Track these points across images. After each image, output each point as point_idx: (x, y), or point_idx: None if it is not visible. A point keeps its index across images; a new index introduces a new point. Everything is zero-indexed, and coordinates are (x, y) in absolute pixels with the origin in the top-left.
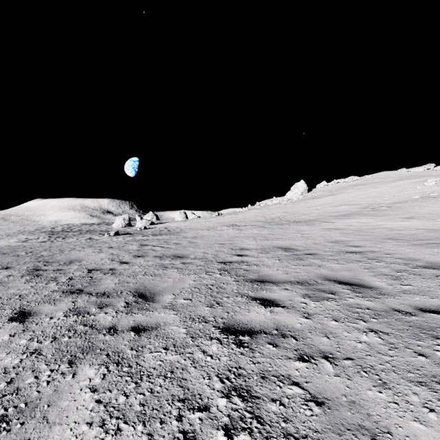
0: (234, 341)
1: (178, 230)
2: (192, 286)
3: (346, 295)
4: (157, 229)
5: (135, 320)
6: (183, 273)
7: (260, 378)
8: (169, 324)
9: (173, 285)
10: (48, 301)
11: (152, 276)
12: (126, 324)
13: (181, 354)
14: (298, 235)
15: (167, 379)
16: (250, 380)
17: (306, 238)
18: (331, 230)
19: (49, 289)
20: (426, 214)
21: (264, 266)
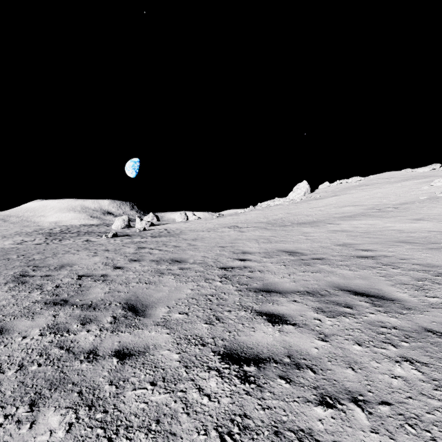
0: (238, 373)
1: (178, 232)
2: (190, 296)
3: (365, 309)
4: (156, 231)
5: (121, 340)
6: (180, 280)
7: (273, 434)
8: (160, 348)
9: (168, 295)
10: (26, 314)
11: (147, 284)
12: (109, 346)
13: (172, 392)
14: (303, 237)
15: (150, 433)
16: (259, 437)
17: (311, 240)
18: (337, 232)
19: (30, 299)
20: (436, 216)
21: (269, 272)
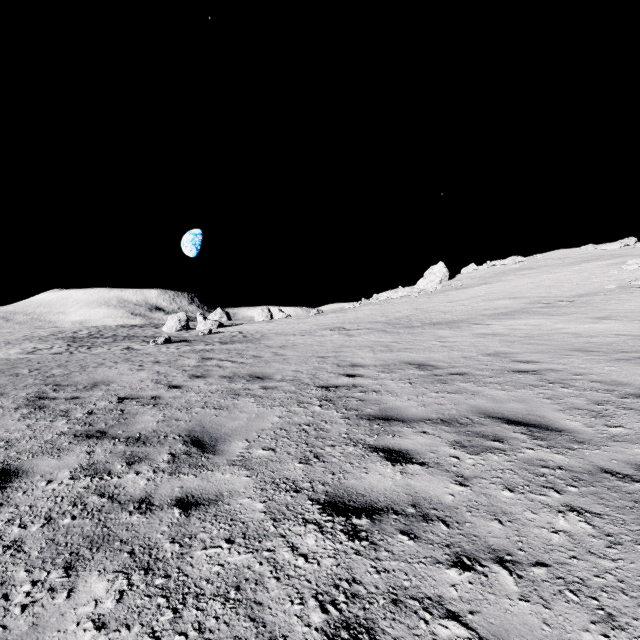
0: (344, 527)
1: (258, 336)
2: (277, 426)
3: (521, 443)
4: (227, 335)
5: (184, 485)
6: (263, 404)
7: (391, 603)
8: (237, 495)
9: (247, 425)
10: (49, 451)
11: (216, 409)
12: (167, 493)
13: (255, 552)
14: (437, 344)
15: (229, 602)
16: (373, 607)
17: (449, 348)
18: (486, 337)
19: (54, 431)
20: (628, 313)
21: (388, 393)
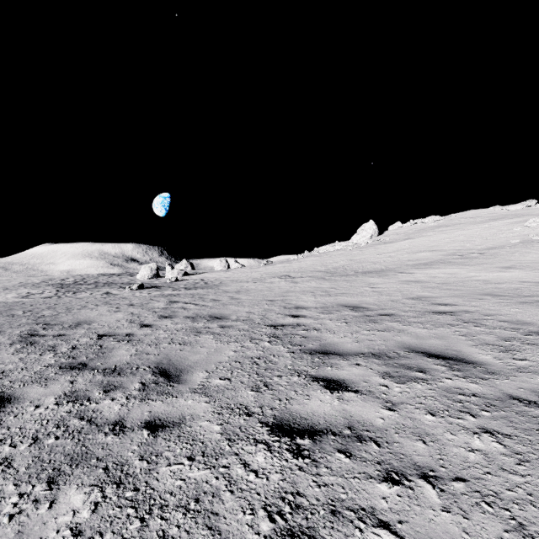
0: (289, 446)
1: (217, 283)
2: (232, 359)
3: (440, 374)
4: (191, 282)
5: (152, 410)
6: (221, 340)
7: (330, 513)
8: (198, 418)
9: (207, 358)
10: (38, 380)
11: (181, 345)
12: (138, 416)
13: (213, 468)
14: (369, 289)
15: (189, 512)
16: (314, 517)
17: (379, 293)
18: (409, 283)
19: (42, 363)
20: (530, 263)
21: (327, 331)
